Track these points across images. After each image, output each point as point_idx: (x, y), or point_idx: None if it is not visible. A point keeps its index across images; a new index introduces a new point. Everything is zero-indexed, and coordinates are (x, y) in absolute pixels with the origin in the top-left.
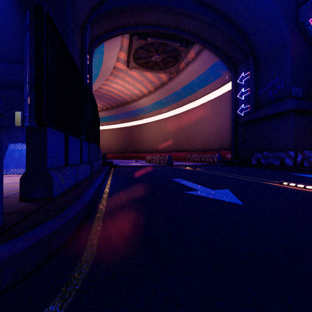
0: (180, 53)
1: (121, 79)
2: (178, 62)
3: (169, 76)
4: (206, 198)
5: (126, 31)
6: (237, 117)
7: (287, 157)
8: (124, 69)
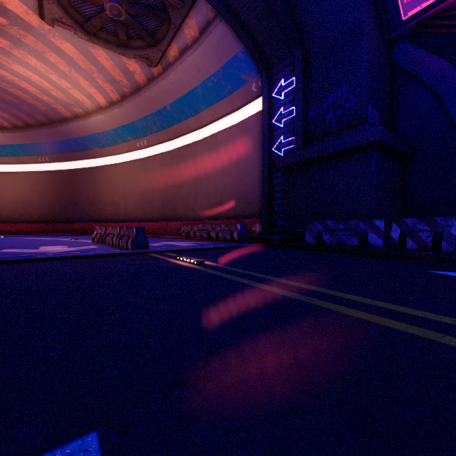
0: (168, 15)
1: (36, 56)
2: (164, 38)
3: (148, 72)
4: None
5: None
6: (271, 159)
7: (372, 230)
8: (36, 26)
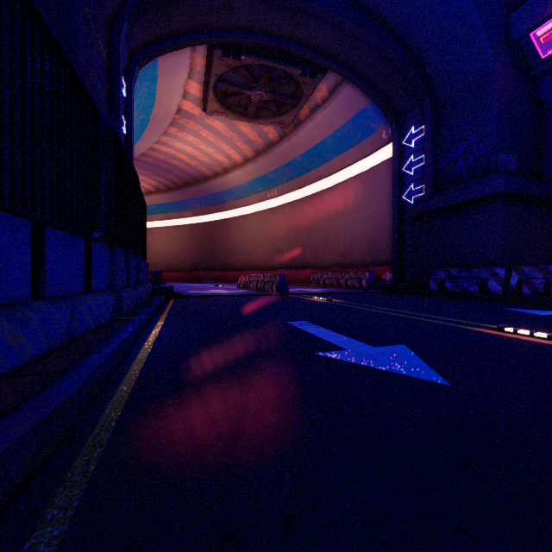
0: (300, 88)
1: (193, 134)
2: (297, 105)
3: (281, 131)
4: (366, 368)
5: (199, 39)
6: (402, 207)
7: (493, 278)
8: (197, 115)
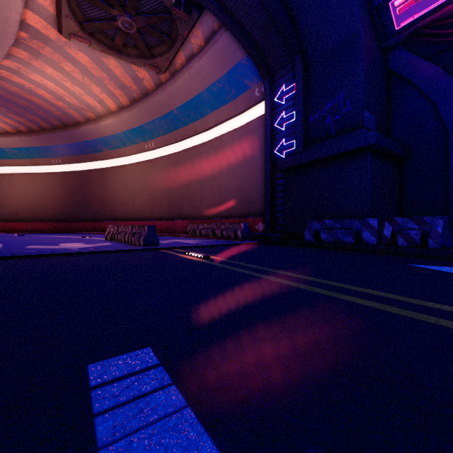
0: (175, 27)
1: (52, 65)
2: (172, 48)
3: (156, 78)
4: None
5: None
6: (274, 161)
7: (367, 228)
8: (53, 39)
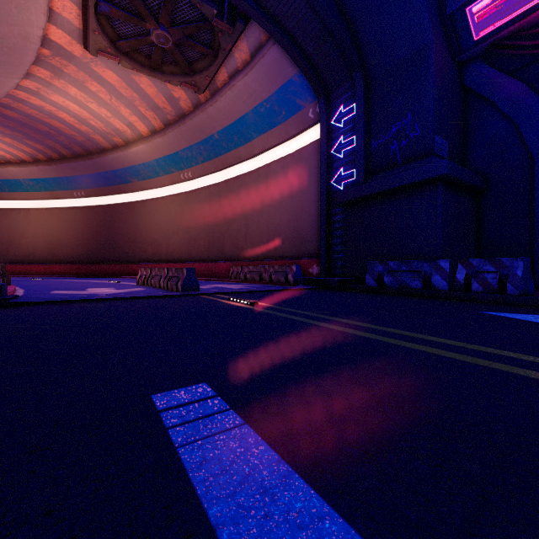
0: (217, 40)
1: (76, 85)
2: (213, 64)
3: (195, 98)
4: None
5: None
6: (330, 193)
7: (437, 271)
8: (78, 55)
